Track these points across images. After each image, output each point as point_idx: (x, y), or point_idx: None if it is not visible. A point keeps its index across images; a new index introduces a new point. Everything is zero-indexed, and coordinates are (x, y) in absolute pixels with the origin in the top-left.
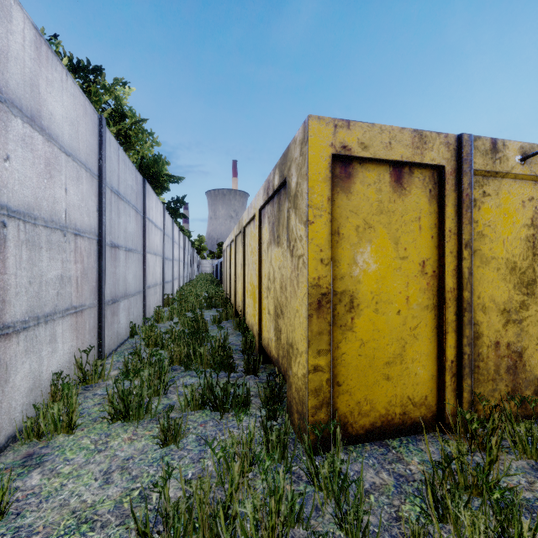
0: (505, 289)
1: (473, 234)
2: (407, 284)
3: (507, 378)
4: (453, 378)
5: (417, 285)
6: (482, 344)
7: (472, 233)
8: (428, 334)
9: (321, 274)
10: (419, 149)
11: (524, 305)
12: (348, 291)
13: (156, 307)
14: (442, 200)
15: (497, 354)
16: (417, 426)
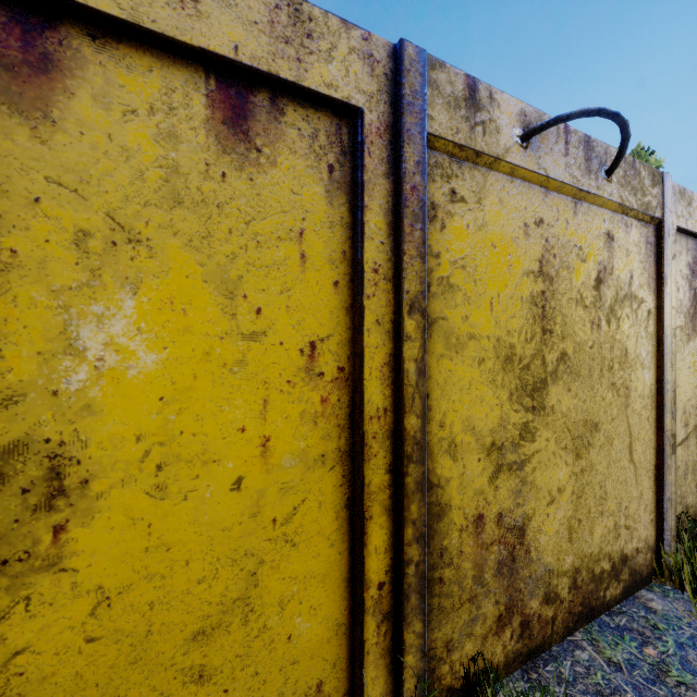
0: (495, 402)
1: (431, 283)
2: (264, 405)
3: (498, 587)
4: (384, 625)
5: (294, 405)
6: (448, 527)
7: (424, 278)
8: (325, 527)
9: None
10: (293, 45)
11: (527, 431)
12: (40, 441)
13: None
14: (358, 194)
15: (479, 541)
16: None
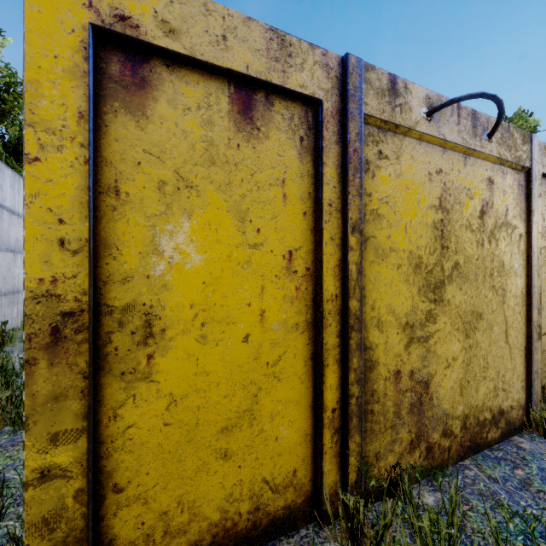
0: (408, 295)
1: (365, 213)
2: (261, 290)
3: (410, 421)
4: (335, 436)
5: (279, 291)
6: (377, 377)
7: (362, 210)
8: (298, 371)
9: (61, 271)
10: (280, 62)
11: (431, 316)
12: (140, 304)
13: (2, 323)
14: (319, 155)
15: (397, 388)
16: (279, 524)
